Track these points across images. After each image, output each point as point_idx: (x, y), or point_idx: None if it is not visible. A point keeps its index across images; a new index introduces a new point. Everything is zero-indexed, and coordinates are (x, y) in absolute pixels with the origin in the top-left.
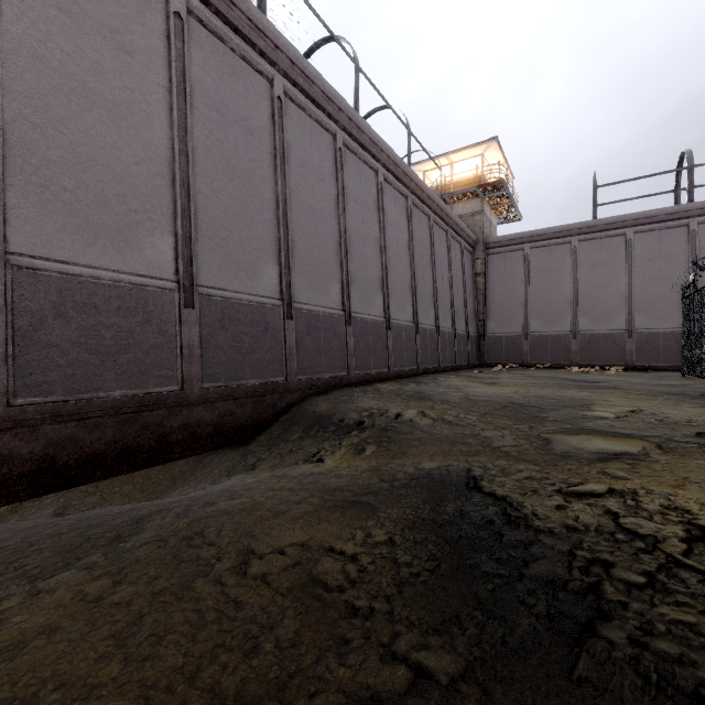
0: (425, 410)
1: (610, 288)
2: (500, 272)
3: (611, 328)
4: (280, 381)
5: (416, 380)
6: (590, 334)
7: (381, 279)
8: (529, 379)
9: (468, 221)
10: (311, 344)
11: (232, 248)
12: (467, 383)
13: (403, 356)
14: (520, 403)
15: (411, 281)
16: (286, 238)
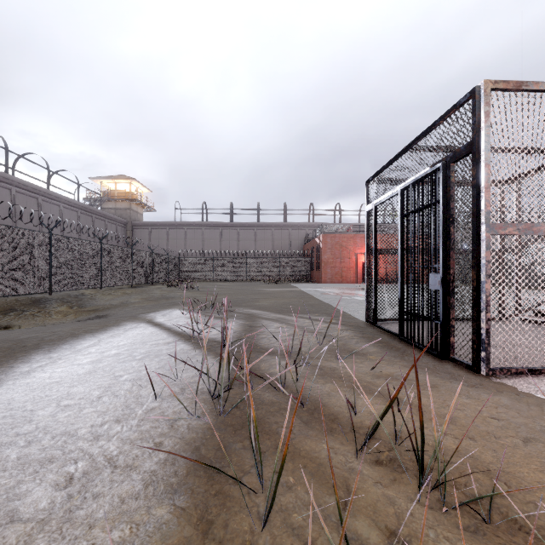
0: None
1: (180, 249)
2: (139, 237)
3: None
4: None
5: None
6: None
7: None
8: None
9: (124, 212)
10: None
11: None
12: None
13: None
14: None
15: None
16: None
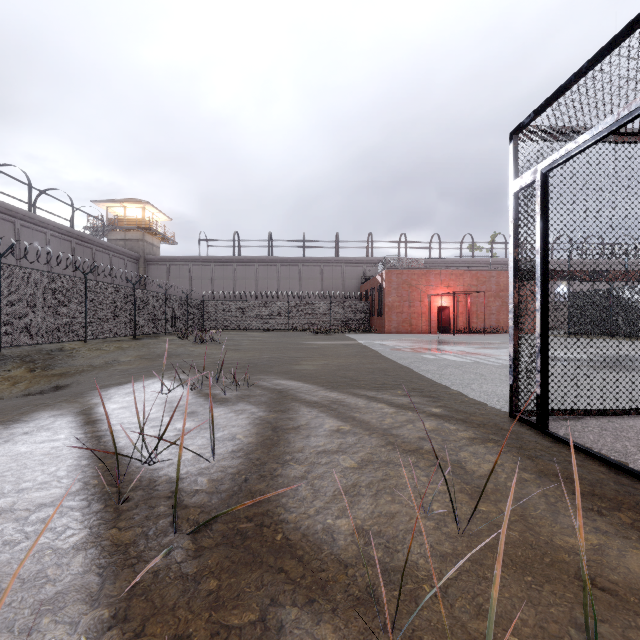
0: None
1: (205, 290)
2: (155, 276)
3: None
4: None
5: None
6: None
7: None
8: None
9: (135, 244)
10: None
11: None
12: None
13: None
14: None
15: None
16: None
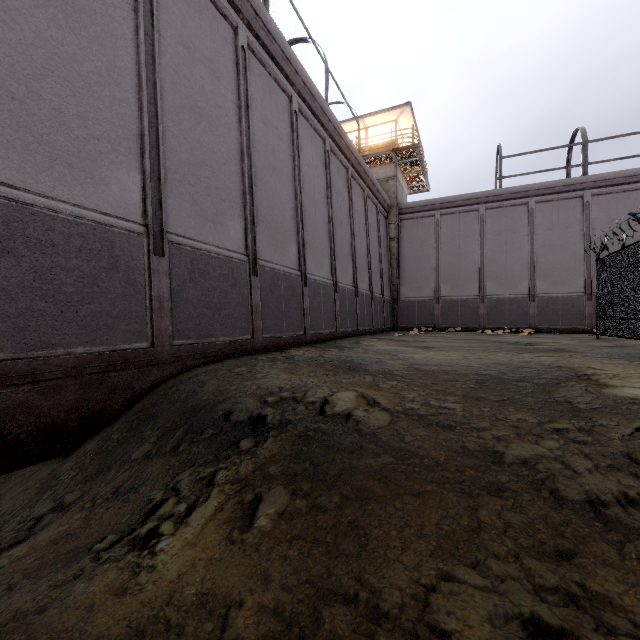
0: (367, 392)
1: (515, 254)
2: (413, 238)
3: (516, 293)
4: (140, 349)
5: (337, 345)
6: (497, 298)
7: (296, 225)
8: (458, 342)
9: (382, 186)
10: (196, 295)
11: (40, 121)
12: (397, 348)
13: (321, 317)
14: (492, 375)
15: (329, 234)
16: (156, 136)
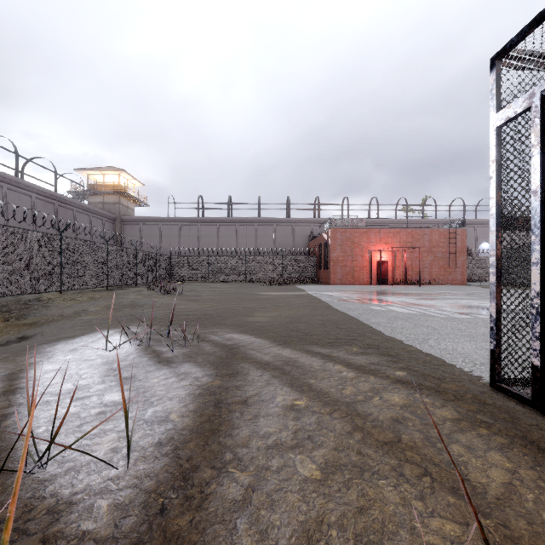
0: None
1: (173, 246)
2: (129, 234)
3: None
4: None
5: None
6: None
7: None
8: None
9: (112, 207)
10: None
11: None
12: None
13: None
14: None
15: None
16: None
